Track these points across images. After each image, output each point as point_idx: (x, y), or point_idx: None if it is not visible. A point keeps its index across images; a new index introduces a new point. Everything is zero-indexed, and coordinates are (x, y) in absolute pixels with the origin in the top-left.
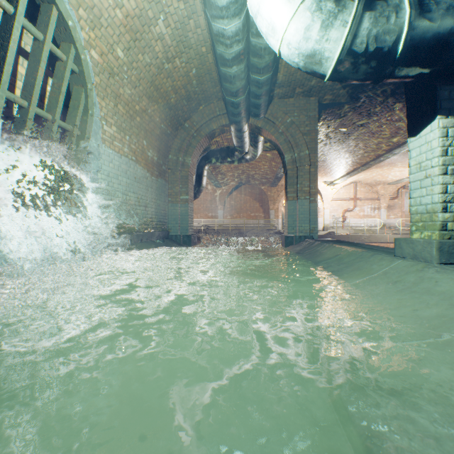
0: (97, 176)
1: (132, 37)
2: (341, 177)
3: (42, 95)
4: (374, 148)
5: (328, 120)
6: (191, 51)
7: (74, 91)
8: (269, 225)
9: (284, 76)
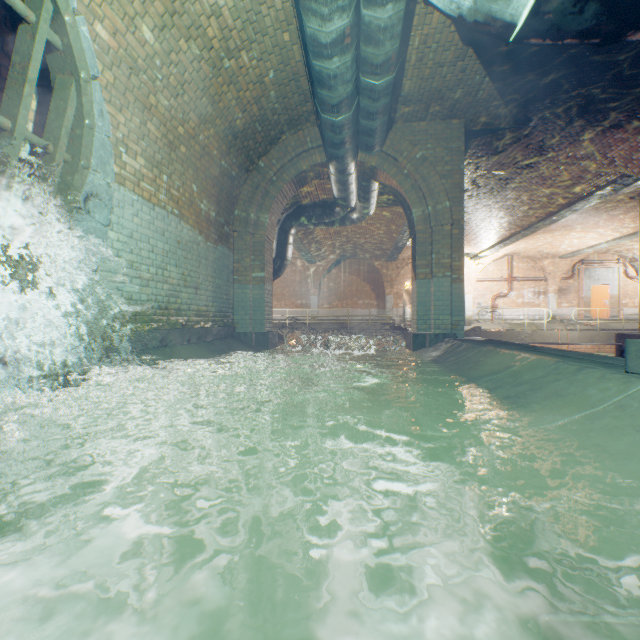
0: (106, 236)
1: (167, 7)
2: (491, 247)
3: (0, 90)
4: (544, 202)
5: (478, 158)
6: (266, 39)
7: (57, 84)
8: (384, 317)
9: (413, 83)
